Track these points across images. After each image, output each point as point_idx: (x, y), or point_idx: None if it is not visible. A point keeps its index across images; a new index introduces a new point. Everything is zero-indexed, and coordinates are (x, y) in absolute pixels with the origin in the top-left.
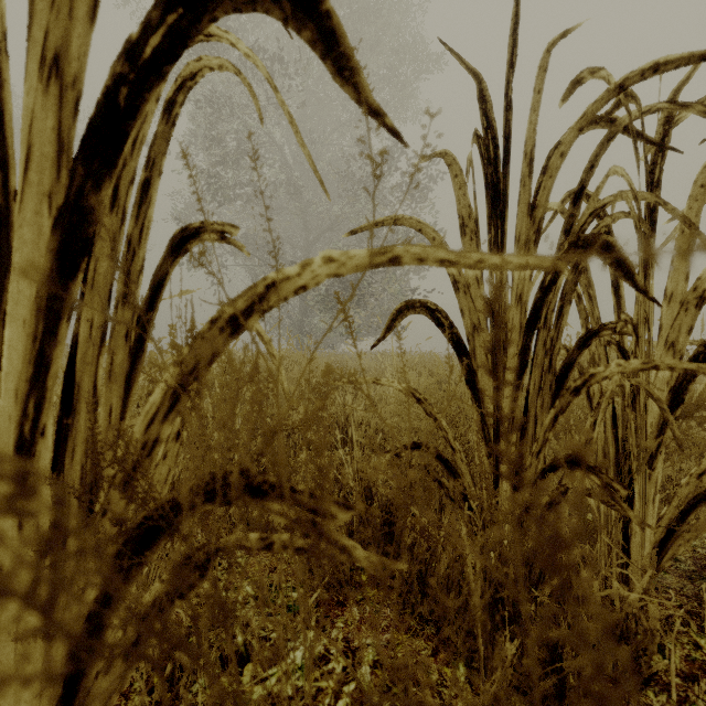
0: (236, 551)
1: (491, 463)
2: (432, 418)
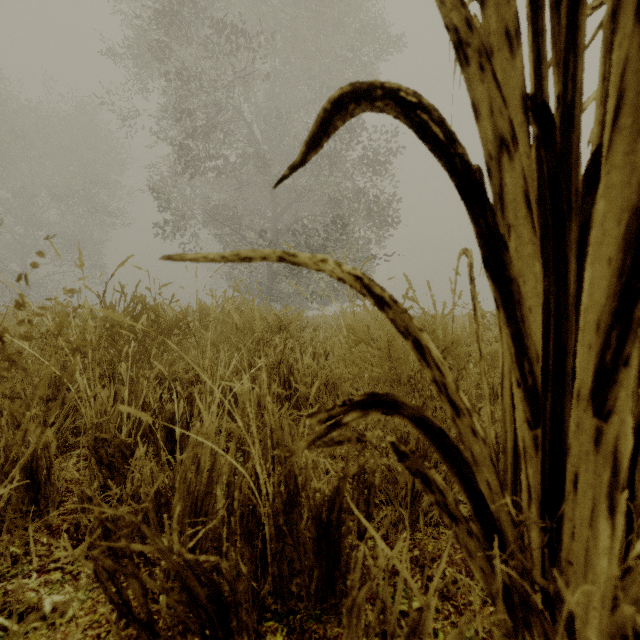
0: (82, 573)
1: (537, 439)
2: (410, 341)
